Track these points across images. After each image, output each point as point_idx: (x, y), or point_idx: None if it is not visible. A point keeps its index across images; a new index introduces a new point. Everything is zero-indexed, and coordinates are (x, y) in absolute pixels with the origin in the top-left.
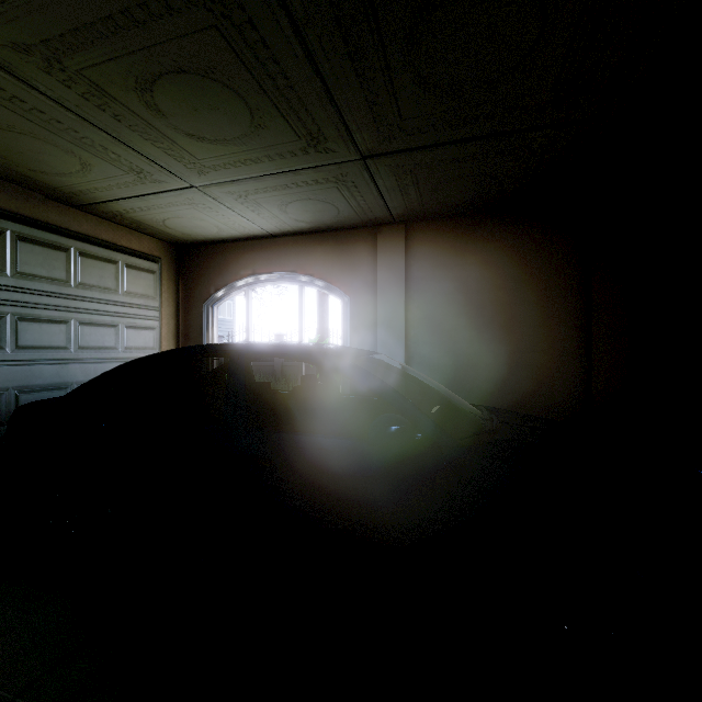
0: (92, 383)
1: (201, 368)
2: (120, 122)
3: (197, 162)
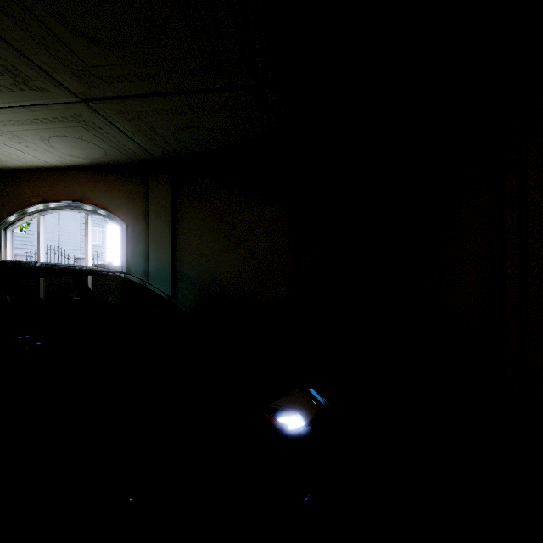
0: None
1: None
2: None
3: None
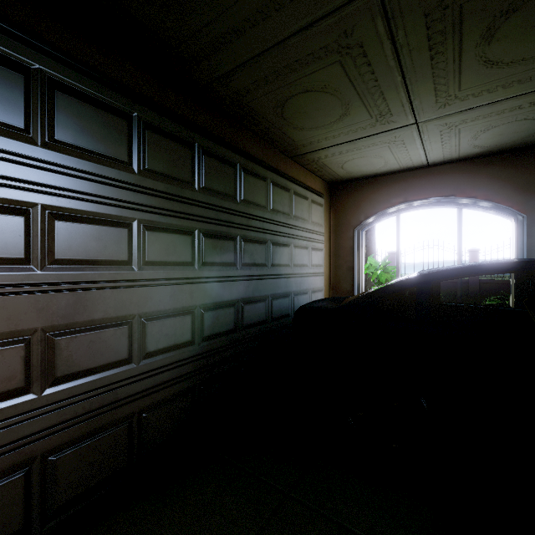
0: (377, 295)
1: (351, 281)
2: (430, 61)
3: (453, 94)
